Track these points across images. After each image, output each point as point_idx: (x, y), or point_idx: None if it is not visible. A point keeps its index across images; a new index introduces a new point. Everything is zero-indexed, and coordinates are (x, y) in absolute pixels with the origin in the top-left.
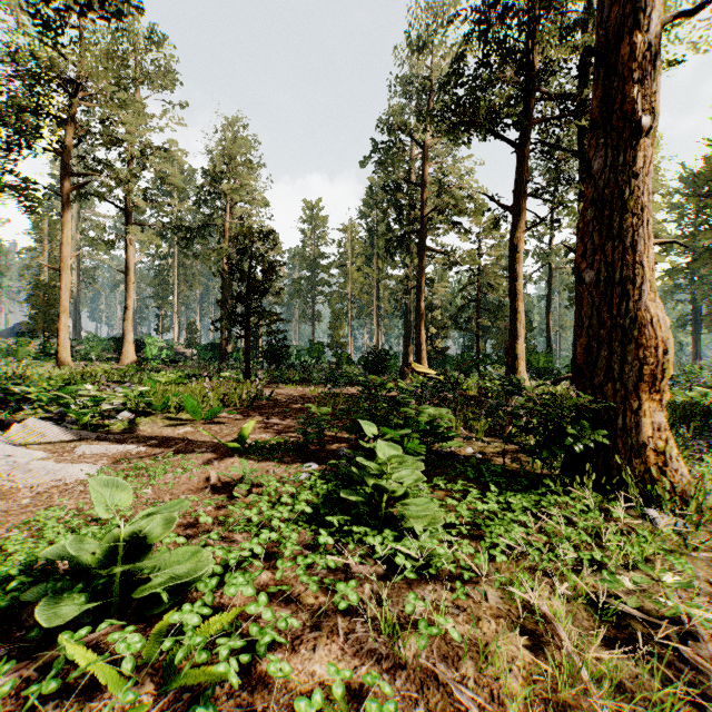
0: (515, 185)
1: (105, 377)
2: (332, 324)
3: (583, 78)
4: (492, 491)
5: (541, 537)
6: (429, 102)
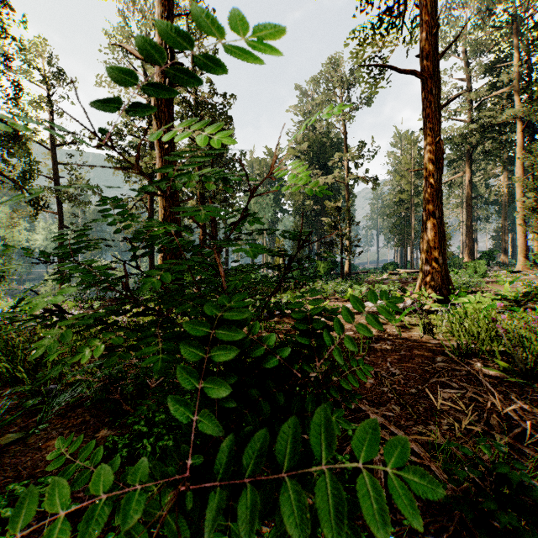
0: None
1: None
2: None
3: None
4: None
5: None
6: None
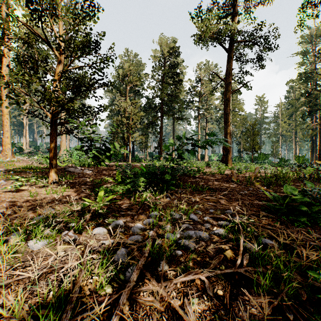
0: None
1: None
2: (272, 146)
3: None
4: None
5: None
6: None
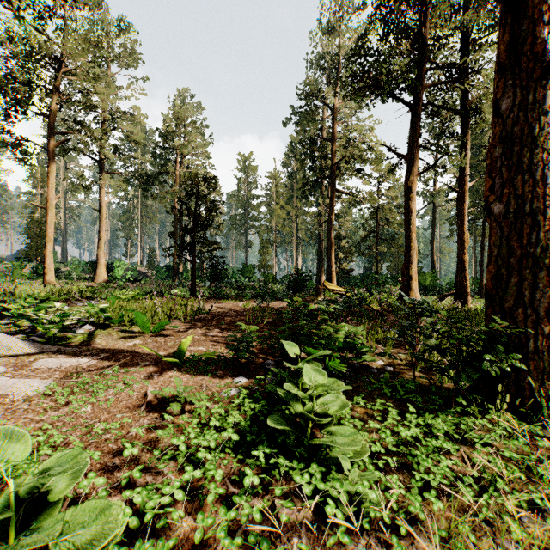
0: (409, 137)
1: (79, 294)
2: (260, 250)
3: (466, 49)
4: (407, 407)
5: (466, 467)
6: (338, 74)
